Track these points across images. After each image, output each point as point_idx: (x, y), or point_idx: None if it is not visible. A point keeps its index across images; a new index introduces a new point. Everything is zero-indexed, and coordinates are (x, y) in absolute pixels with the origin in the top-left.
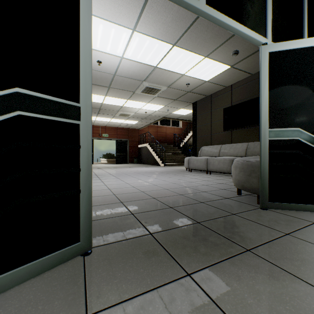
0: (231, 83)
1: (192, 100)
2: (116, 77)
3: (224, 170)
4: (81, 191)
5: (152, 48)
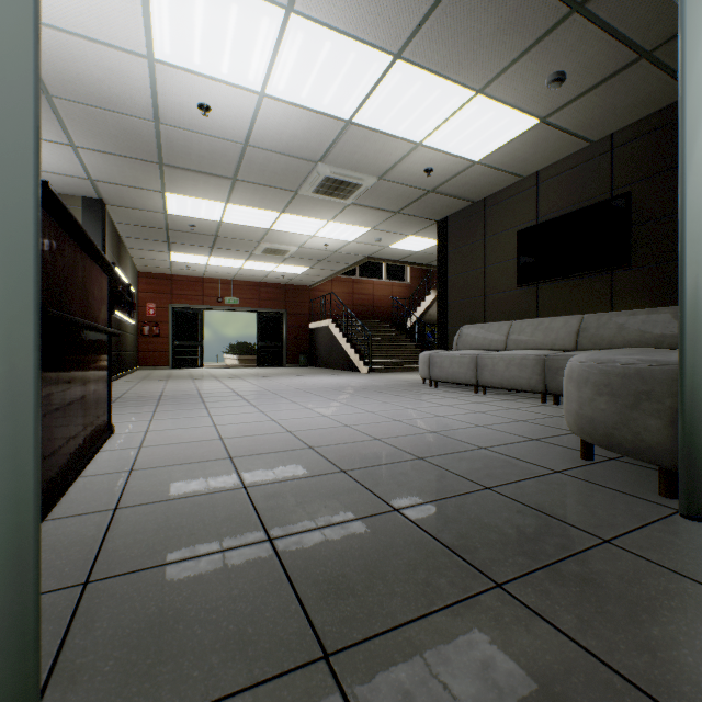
0: (538, 168)
1: (438, 213)
2: (250, 152)
3: (523, 383)
4: None
5: (339, 65)
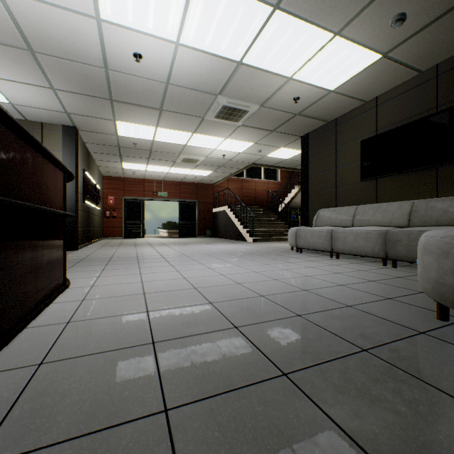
0: (377, 94)
1: (301, 131)
2: (171, 89)
3: (368, 251)
4: None
5: (232, 17)
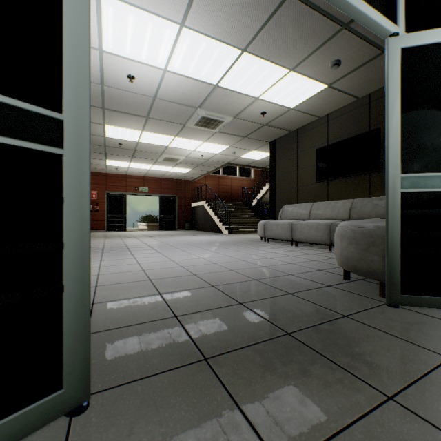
0: (328, 112)
1: (269, 137)
2: (157, 102)
3: (318, 239)
4: (65, 287)
5: (210, 55)
